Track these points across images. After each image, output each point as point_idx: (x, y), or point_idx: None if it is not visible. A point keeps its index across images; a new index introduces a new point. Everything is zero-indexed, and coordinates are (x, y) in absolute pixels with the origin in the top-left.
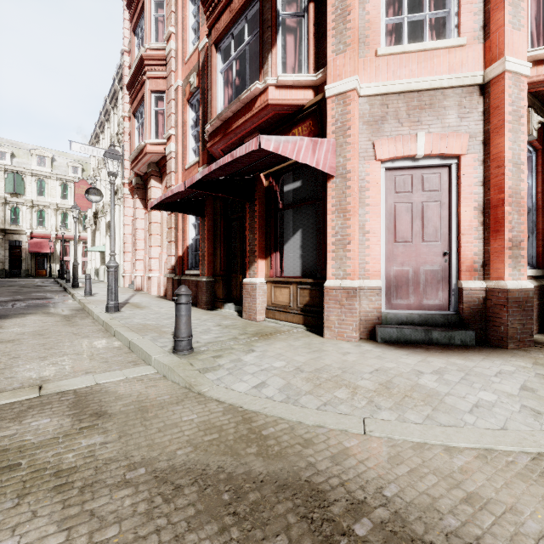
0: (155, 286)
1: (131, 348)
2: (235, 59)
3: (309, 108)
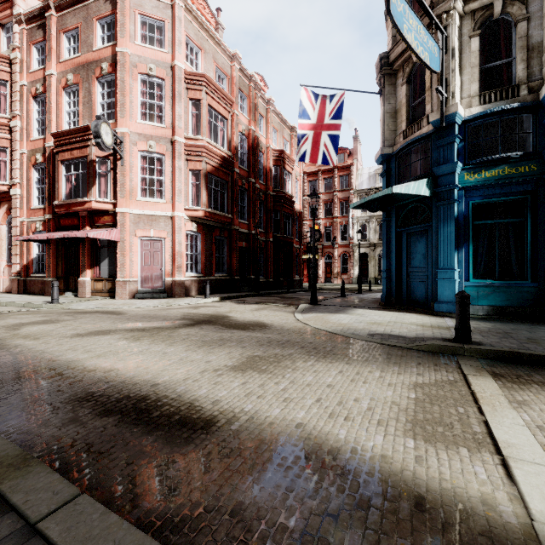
0: None
1: (26, 306)
2: (74, 174)
3: (111, 212)
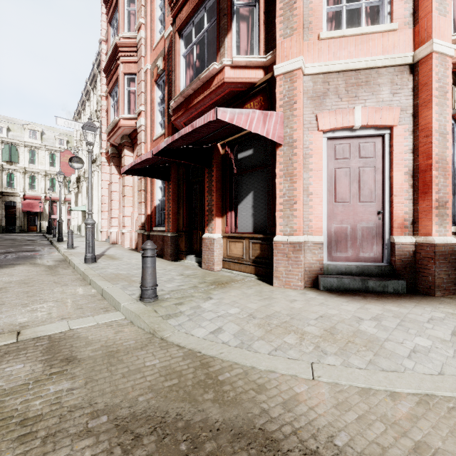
0: (127, 240)
1: (103, 296)
2: (195, 44)
3: (260, 85)
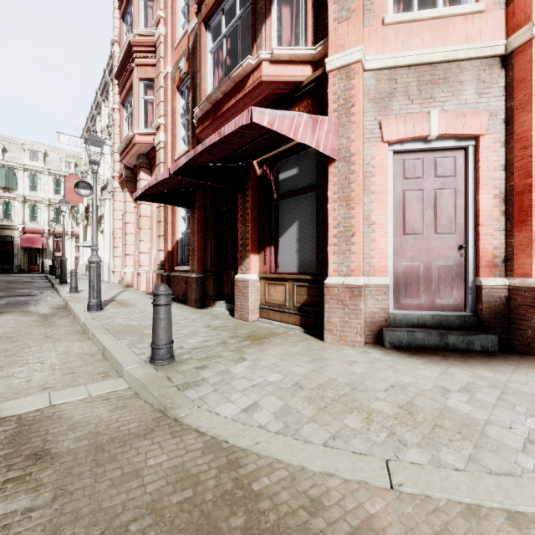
0: (144, 282)
1: (105, 355)
2: (225, 37)
3: (307, 85)
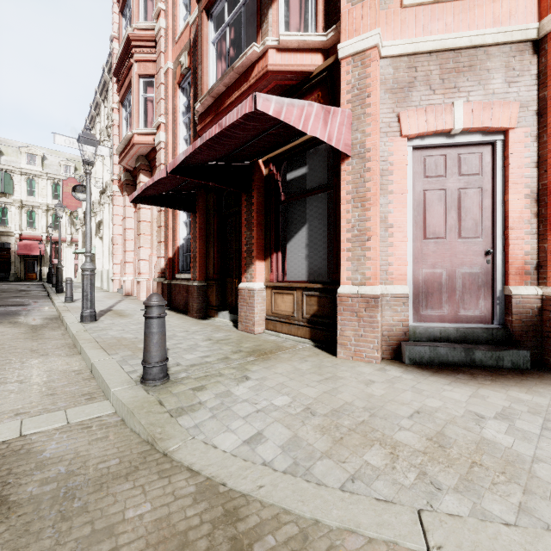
0: (144, 290)
1: (93, 373)
2: (228, 26)
3: (318, 75)
